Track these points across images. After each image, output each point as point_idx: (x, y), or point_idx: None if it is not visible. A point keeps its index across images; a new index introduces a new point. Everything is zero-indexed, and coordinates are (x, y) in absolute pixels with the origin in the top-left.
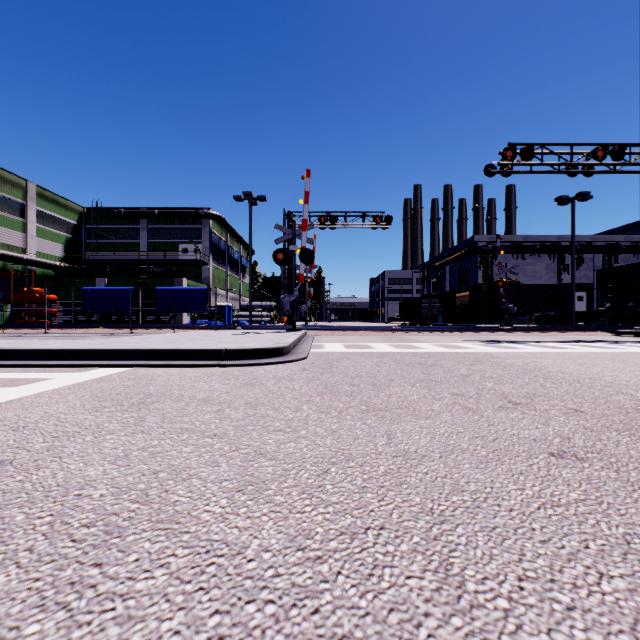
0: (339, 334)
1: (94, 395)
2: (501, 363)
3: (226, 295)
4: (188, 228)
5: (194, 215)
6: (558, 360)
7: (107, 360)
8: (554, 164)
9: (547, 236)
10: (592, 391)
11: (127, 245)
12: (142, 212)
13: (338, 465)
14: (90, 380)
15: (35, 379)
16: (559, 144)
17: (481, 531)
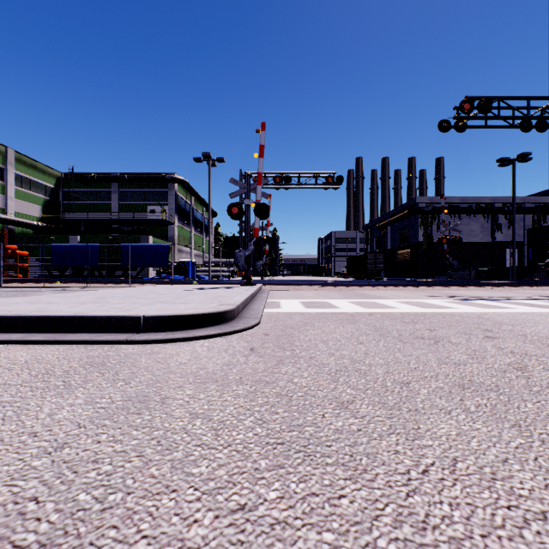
0: (294, 289)
1: None
2: (526, 335)
3: (190, 252)
4: (155, 191)
5: (160, 179)
6: None
7: None
8: (511, 117)
9: (482, 198)
10: None
11: (100, 207)
12: (113, 176)
13: None
14: None
15: None
16: (516, 97)
17: None
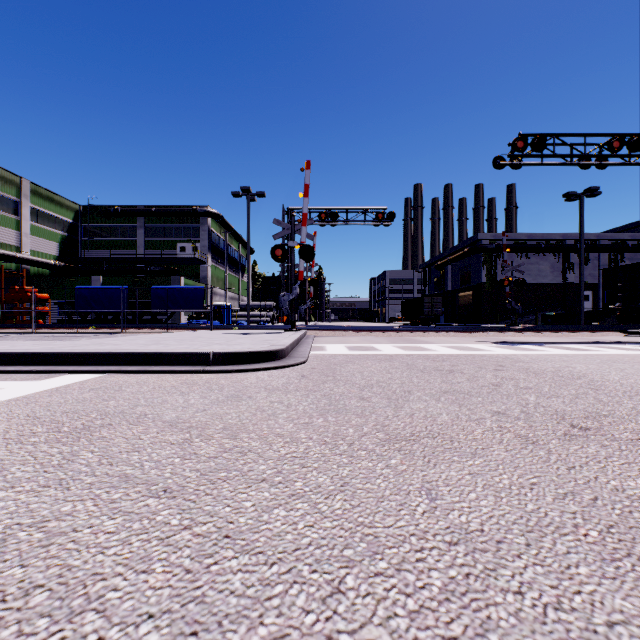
0: (340, 334)
1: (32, 414)
2: (529, 368)
3: (225, 295)
4: (186, 226)
5: (192, 213)
6: (591, 364)
7: (76, 365)
8: (567, 155)
9: (552, 234)
10: None
11: (124, 244)
12: (139, 210)
13: (358, 568)
14: (42, 391)
15: None
16: (572, 134)
17: None
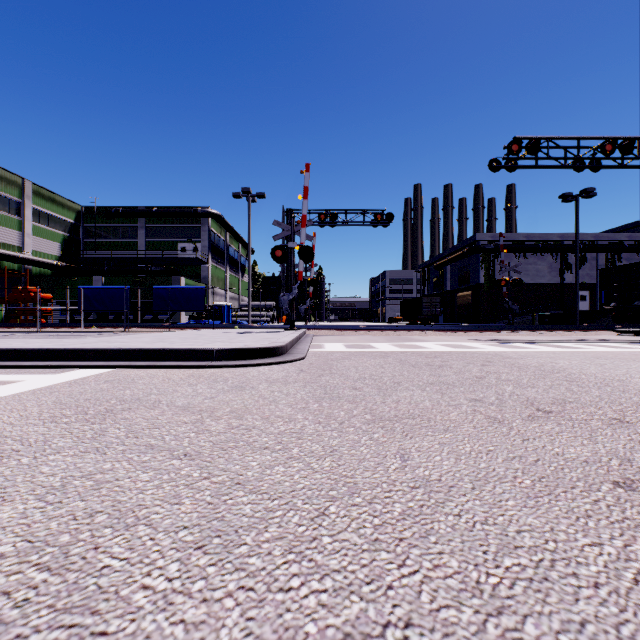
0: (339, 333)
1: (58, 401)
2: (514, 364)
3: (225, 294)
4: (187, 227)
5: (193, 213)
6: (575, 360)
7: (88, 360)
8: (561, 158)
9: (550, 235)
10: (628, 396)
11: (125, 244)
12: (140, 210)
13: (339, 502)
14: (62, 383)
15: (1, 382)
16: (566, 138)
17: (564, 631)
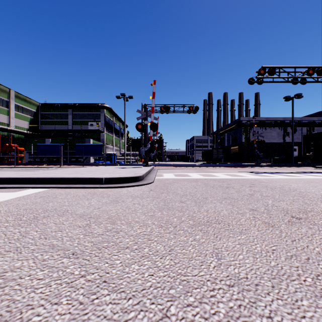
0: (171, 168)
1: (8, 210)
2: (267, 186)
3: (113, 148)
4: (93, 113)
5: (96, 107)
6: (299, 184)
7: (34, 184)
8: (286, 77)
9: (278, 117)
10: None
11: (62, 122)
12: (69, 105)
13: (177, 301)
14: (15, 198)
15: None
16: (288, 67)
17: None
